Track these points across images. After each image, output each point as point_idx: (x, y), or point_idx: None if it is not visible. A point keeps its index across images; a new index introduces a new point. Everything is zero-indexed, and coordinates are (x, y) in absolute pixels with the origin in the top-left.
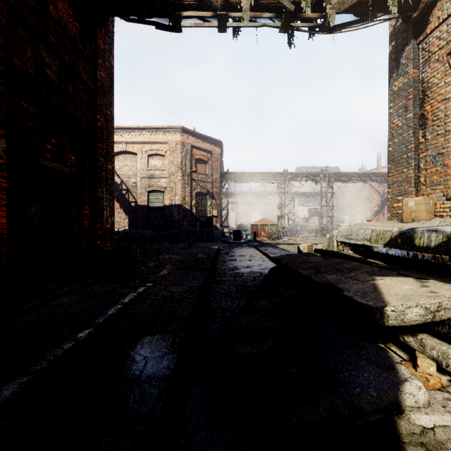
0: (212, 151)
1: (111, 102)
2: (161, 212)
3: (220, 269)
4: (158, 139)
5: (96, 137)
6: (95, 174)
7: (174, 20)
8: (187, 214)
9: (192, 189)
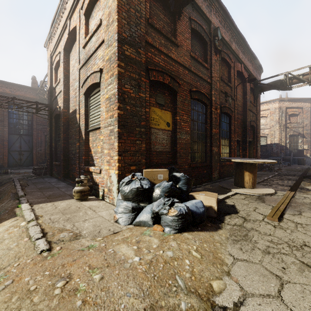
0: (302, 106)
1: (259, 114)
2: (264, 148)
3: (310, 172)
4: (262, 108)
5: (256, 128)
6: (256, 139)
7: (289, 89)
8: (283, 148)
9: (286, 133)
